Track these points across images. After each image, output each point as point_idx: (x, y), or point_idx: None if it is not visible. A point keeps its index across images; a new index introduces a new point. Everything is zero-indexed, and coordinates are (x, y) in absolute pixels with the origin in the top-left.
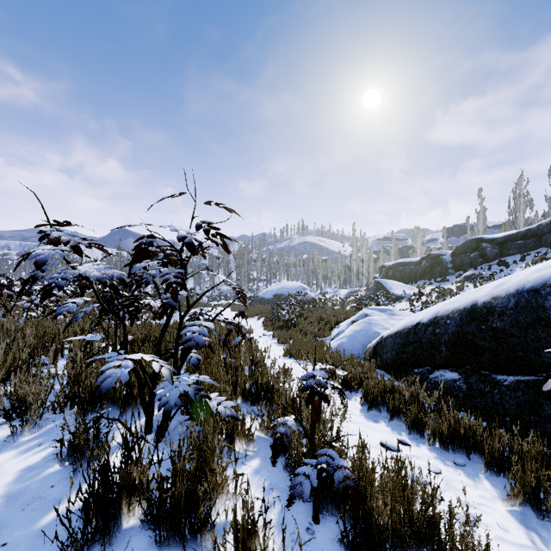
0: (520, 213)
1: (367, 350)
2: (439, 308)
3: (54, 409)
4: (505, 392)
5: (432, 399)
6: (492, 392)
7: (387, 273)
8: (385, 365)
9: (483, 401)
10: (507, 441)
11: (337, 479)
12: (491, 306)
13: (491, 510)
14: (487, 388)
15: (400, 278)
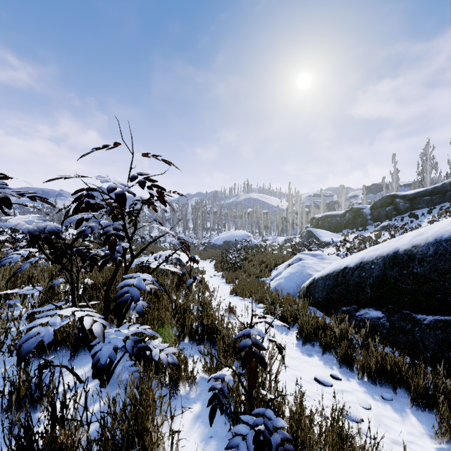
0: (427, 174)
1: (301, 290)
2: (364, 254)
3: (11, 352)
4: (425, 330)
5: (359, 335)
6: (412, 329)
7: (317, 223)
8: (317, 303)
9: (405, 338)
10: (431, 378)
11: (274, 443)
12: (411, 253)
13: (420, 448)
14: (408, 326)
15: (328, 228)
